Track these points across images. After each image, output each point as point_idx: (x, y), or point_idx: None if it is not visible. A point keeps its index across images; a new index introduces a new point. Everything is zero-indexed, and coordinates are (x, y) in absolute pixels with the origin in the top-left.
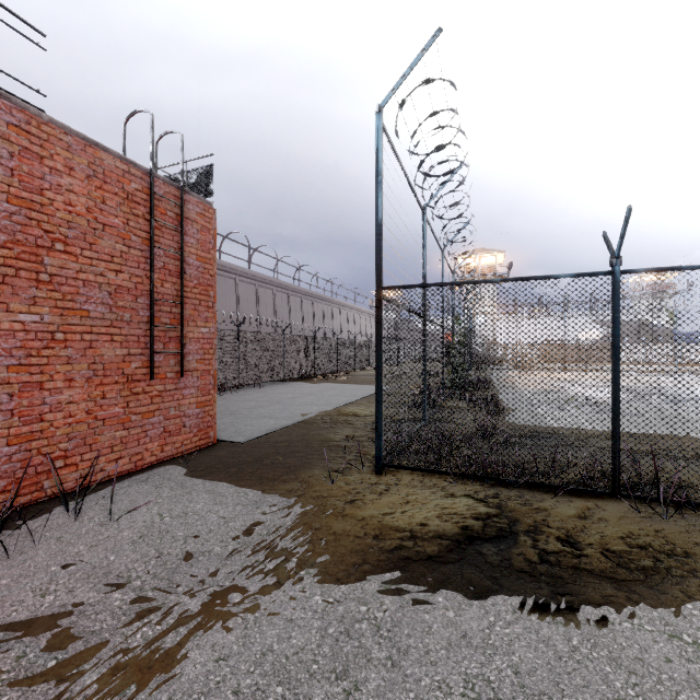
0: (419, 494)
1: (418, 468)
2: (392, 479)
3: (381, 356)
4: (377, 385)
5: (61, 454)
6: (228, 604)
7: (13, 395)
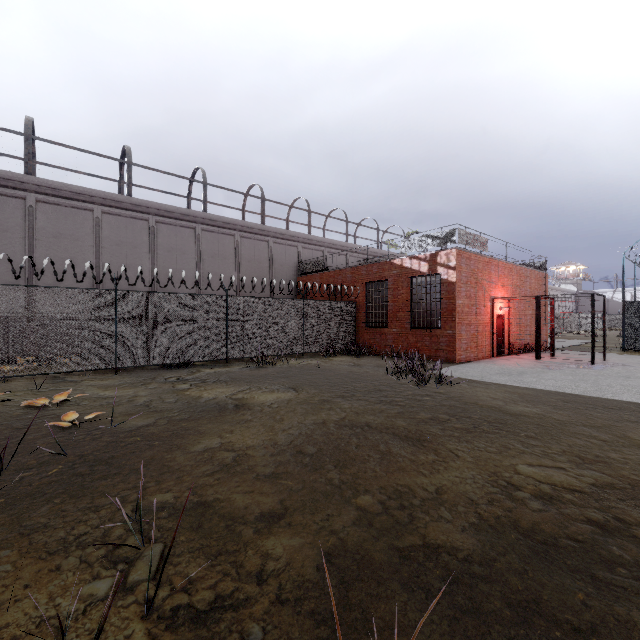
0: (639, 353)
1: (638, 350)
2: (629, 352)
3: (624, 320)
4: (623, 328)
5: (532, 341)
6: (606, 355)
7: (529, 328)
